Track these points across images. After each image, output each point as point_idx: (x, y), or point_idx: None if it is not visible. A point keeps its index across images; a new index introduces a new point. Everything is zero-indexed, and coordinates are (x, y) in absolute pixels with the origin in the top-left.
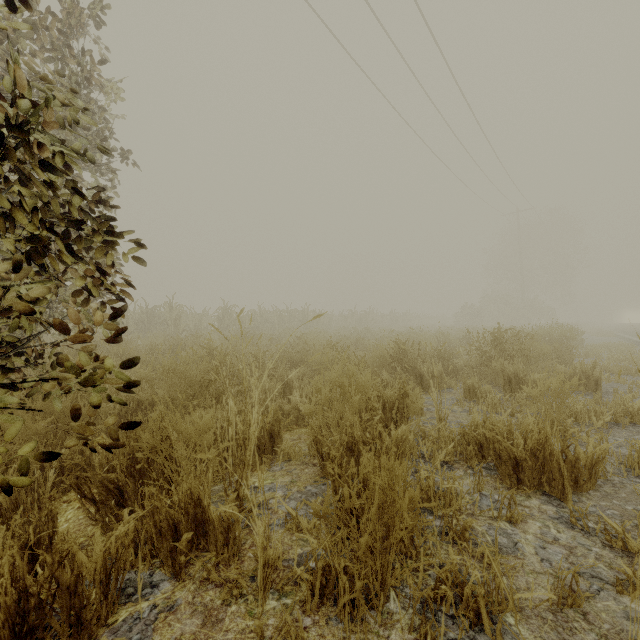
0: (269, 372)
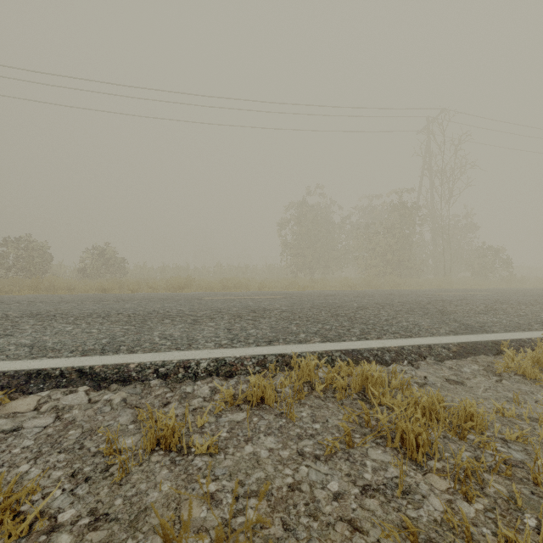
0: None
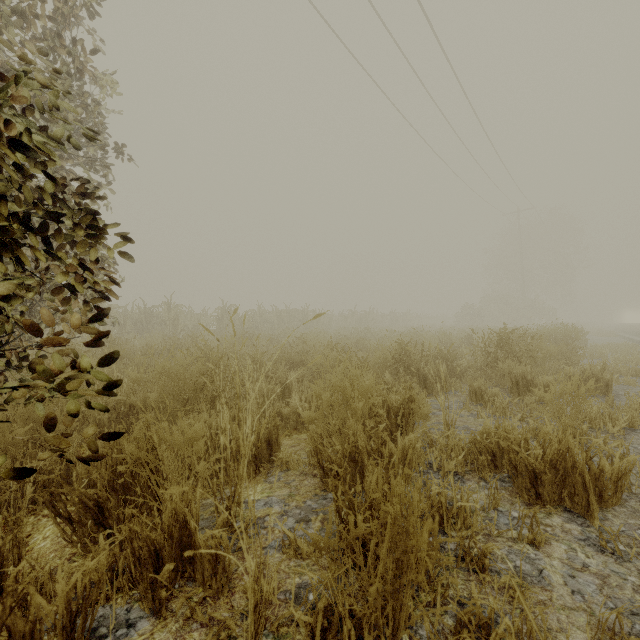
0: (267, 374)
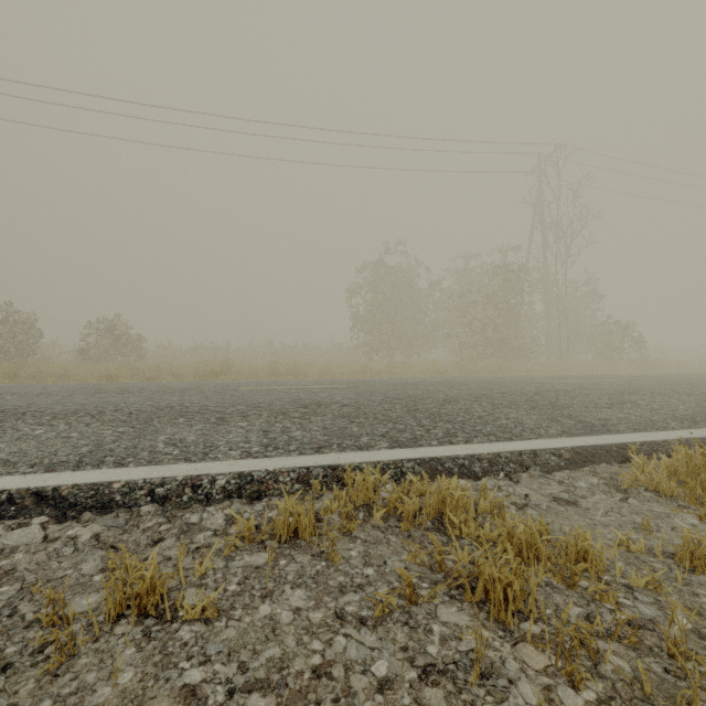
0: None
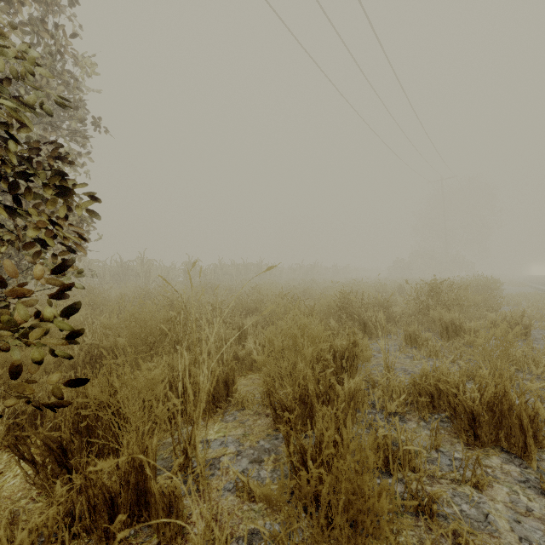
0: (226, 320)
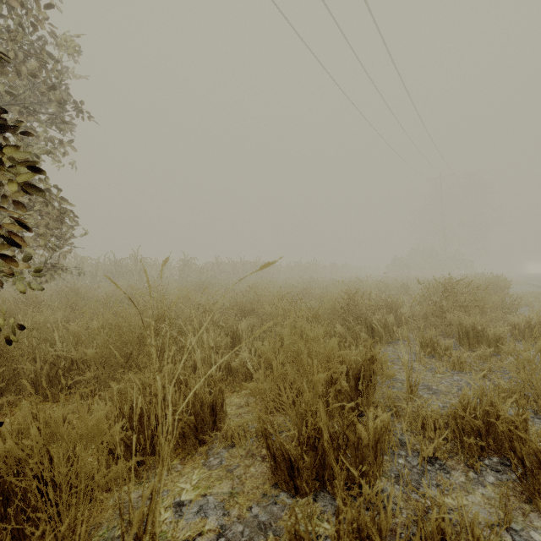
0: (219, 323)
